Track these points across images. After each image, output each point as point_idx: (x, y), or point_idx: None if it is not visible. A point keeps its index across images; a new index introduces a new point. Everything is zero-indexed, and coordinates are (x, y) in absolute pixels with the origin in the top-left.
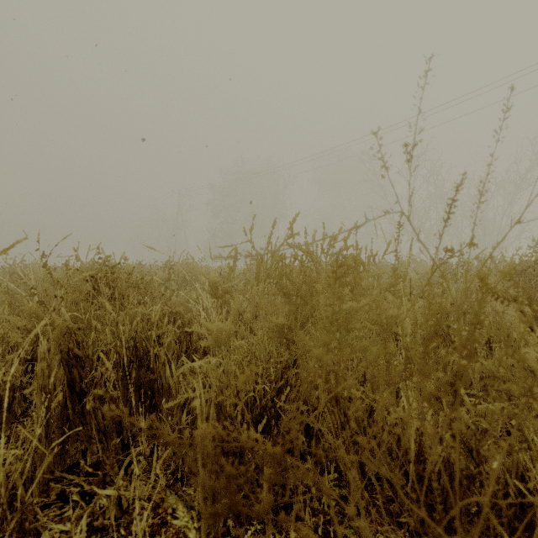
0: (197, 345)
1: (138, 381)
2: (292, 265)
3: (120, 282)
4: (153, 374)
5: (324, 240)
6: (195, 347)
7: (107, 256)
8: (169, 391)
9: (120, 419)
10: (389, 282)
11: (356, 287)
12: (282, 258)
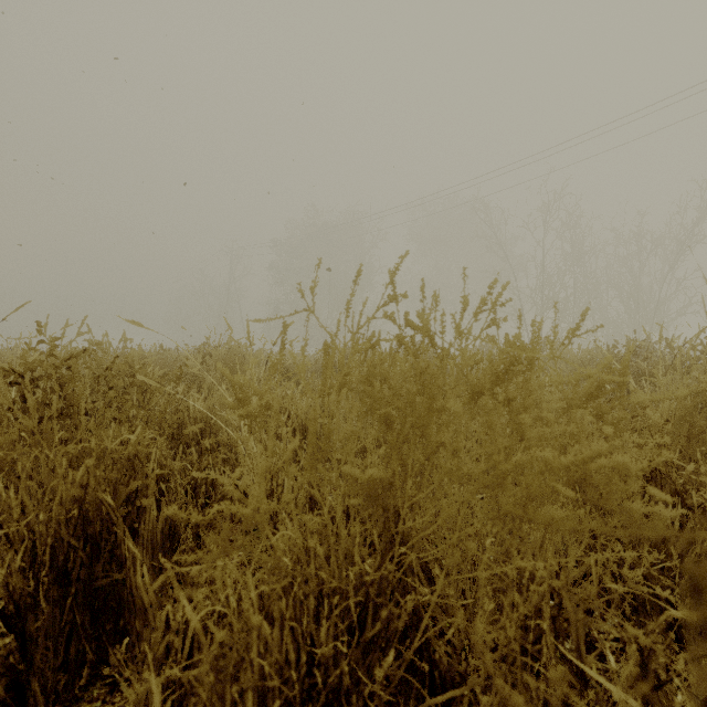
0: (225, 492)
1: (89, 584)
2: (395, 357)
3: (74, 385)
4: (121, 569)
5: (467, 305)
6: (221, 496)
7: (53, 339)
8: (144, 613)
9: (22, 695)
10: (585, 391)
11: (529, 403)
12: (374, 342)
